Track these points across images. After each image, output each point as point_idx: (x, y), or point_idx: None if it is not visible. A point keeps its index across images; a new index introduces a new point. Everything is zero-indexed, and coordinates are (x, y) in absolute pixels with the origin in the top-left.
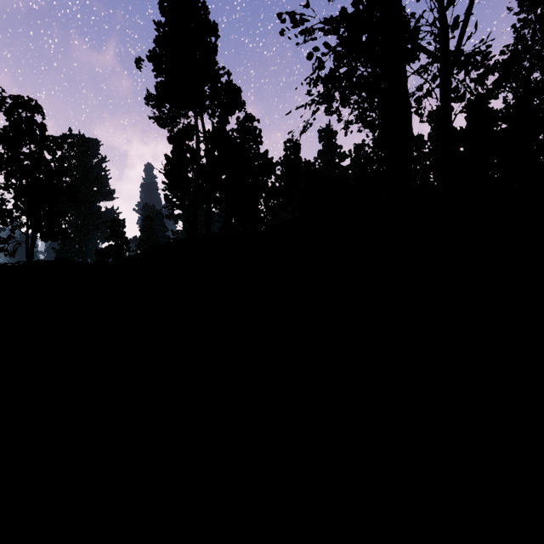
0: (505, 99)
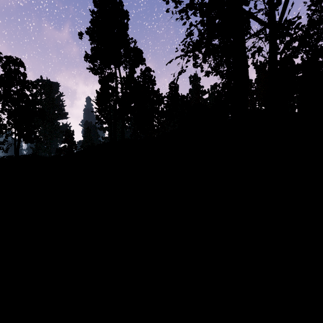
0: (302, 58)
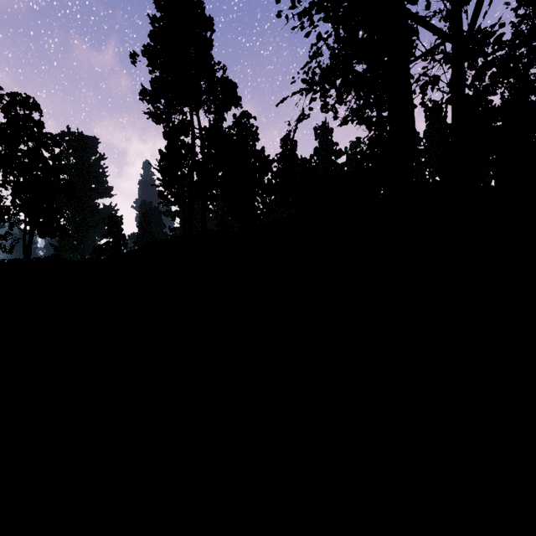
0: (502, 95)
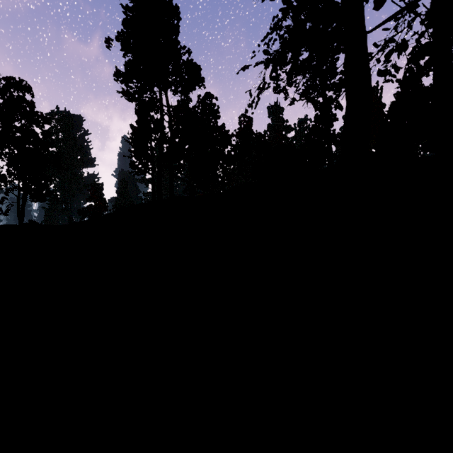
0: None
